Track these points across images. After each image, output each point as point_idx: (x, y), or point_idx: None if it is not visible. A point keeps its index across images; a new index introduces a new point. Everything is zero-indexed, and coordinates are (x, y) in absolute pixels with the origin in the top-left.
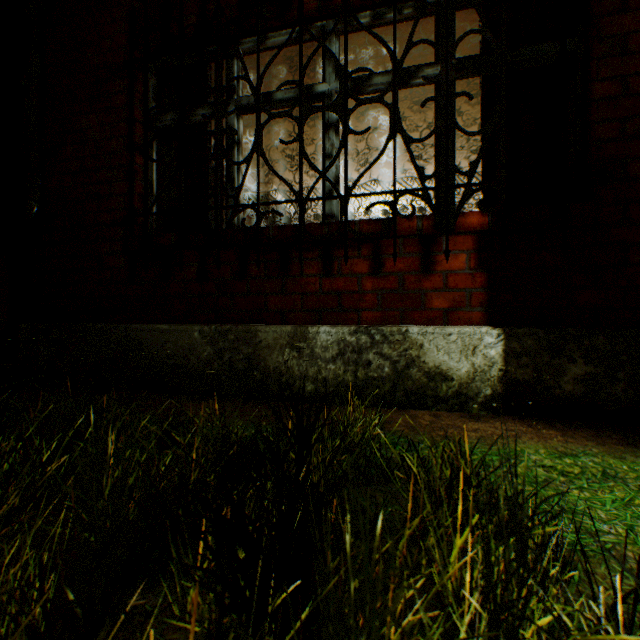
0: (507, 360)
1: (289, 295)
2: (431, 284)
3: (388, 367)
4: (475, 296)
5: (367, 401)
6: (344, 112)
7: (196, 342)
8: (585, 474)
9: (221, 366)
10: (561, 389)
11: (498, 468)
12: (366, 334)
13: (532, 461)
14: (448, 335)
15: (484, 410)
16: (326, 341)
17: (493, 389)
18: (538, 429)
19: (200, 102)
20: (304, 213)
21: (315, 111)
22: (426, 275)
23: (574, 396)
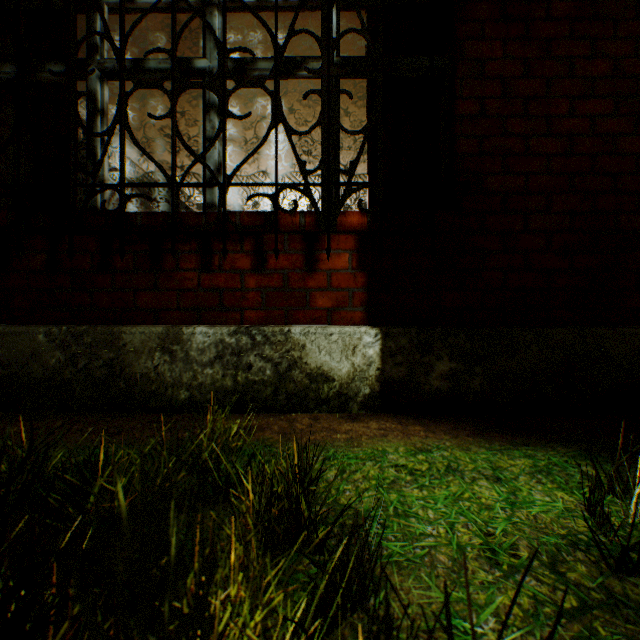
0: (384, 359)
1: (163, 291)
2: (316, 283)
3: (270, 370)
4: (357, 296)
5: (226, 410)
6: (223, 92)
7: (41, 347)
8: (431, 470)
9: (75, 375)
10: (430, 385)
11: (353, 473)
12: (247, 335)
13: (388, 461)
14: (330, 335)
15: (364, 409)
16: (203, 343)
17: (372, 388)
18: (406, 426)
19: (58, 58)
20: (178, 199)
21: (191, 87)
22: (311, 273)
23: (441, 391)
